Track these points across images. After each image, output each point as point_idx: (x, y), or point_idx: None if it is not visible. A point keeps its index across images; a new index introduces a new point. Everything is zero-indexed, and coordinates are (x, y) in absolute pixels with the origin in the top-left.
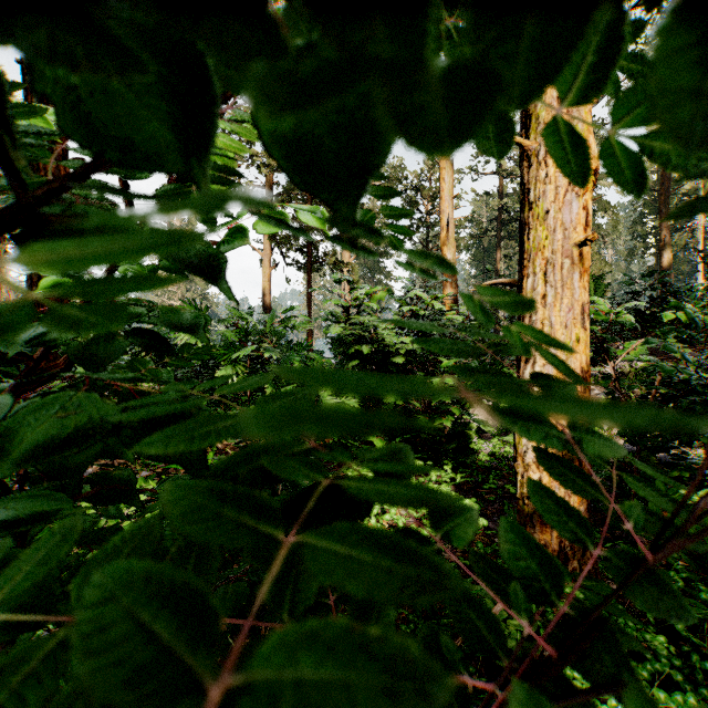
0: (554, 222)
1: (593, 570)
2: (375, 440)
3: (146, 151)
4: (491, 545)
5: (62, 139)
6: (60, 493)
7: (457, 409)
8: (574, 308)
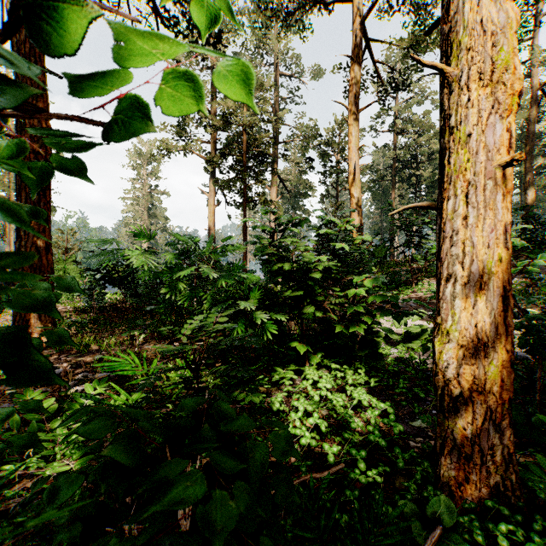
0: (476, 145)
1: (516, 485)
2: (298, 347)
3: None
4: (409, 451)
5: (44, 100)
6: None
7: (370, 321)
8: (496, 228)
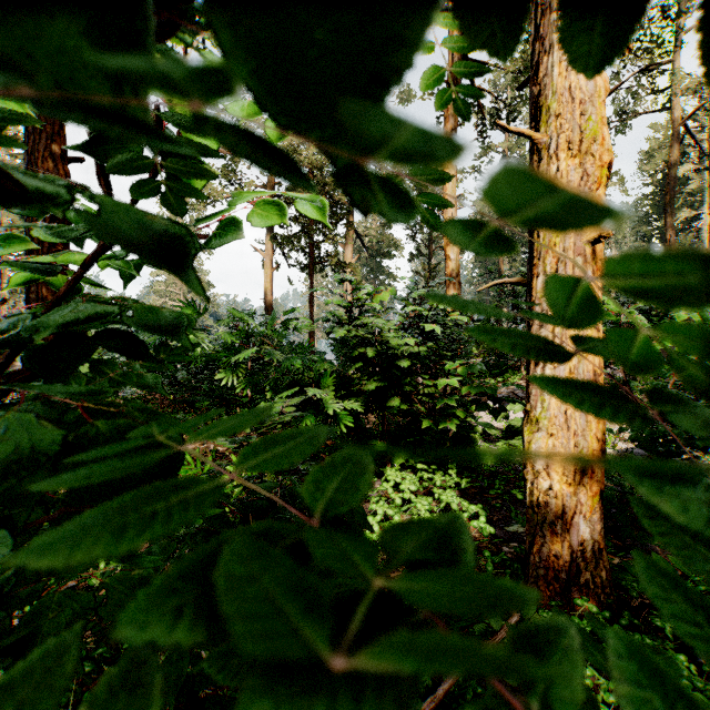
0: None
1: (606, 582)
2: (378, 444)
3: (59, 76)
4: (499, 555)
5: (61, 138)
6: (4, 529)
7: (462, 412)
8: None
